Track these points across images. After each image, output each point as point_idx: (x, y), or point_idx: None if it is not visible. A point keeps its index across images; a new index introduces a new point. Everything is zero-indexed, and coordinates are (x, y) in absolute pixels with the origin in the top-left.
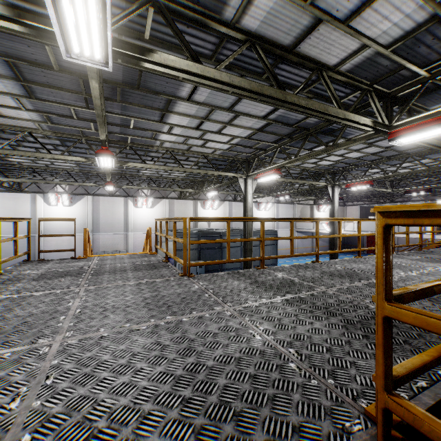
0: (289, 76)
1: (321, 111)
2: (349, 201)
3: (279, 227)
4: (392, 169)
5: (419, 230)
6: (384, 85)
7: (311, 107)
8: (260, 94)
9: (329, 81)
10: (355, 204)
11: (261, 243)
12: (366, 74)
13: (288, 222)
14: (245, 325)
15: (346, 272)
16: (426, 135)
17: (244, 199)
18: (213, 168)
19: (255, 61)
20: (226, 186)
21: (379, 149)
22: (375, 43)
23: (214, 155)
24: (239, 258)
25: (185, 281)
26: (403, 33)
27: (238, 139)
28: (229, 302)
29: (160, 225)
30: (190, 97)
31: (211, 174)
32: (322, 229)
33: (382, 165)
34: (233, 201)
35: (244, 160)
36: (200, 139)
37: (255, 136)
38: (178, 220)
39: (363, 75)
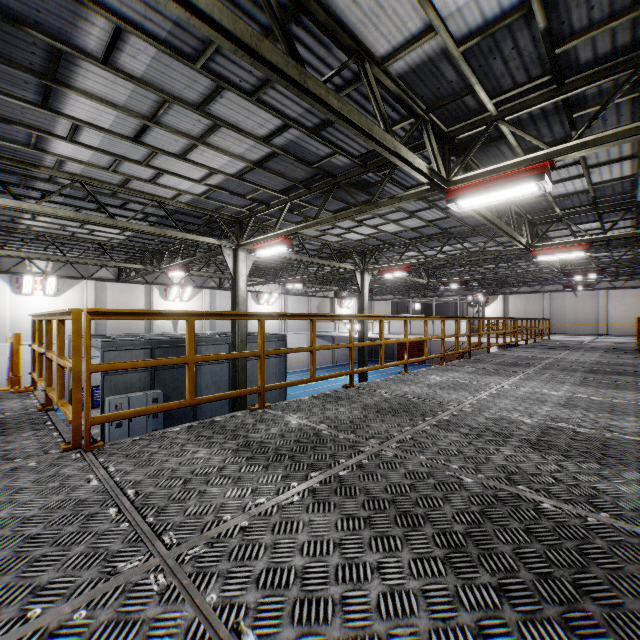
0: (310, 61)
1: (363, 129)
2: (378, 294)
3: (288, 330)
4: (430, 254)
5: (468, 332)
6: (442, 117)
7: (347, 115)
8: (255, 53)
9: (374, 82)
10: (385, 298)
11: (259, 361)
12: (424, 89)
13: (301, 322)
14: (202, 637)
15: (399, 403)
16: (491, 198)
17: (233, 284)
18: (177, 226)
19: (246, 2)
20: (204, 263)
21: (420, 223)
22: (445, 28)
23: (178, 203)
24: (226, 380)
25: (67, 467)
26: (482, 23)
27: (220, 177)
28: (170, 531)
29: (38, 329)
30: (109, 56)
31: (171, 236)
32: (346, 332)
33: (420, 246)
34: (218, 289)
35: (234, 218)
36: (146, 165)
37: (250, 175)
38: (64, 317)
39: (419, 91)
